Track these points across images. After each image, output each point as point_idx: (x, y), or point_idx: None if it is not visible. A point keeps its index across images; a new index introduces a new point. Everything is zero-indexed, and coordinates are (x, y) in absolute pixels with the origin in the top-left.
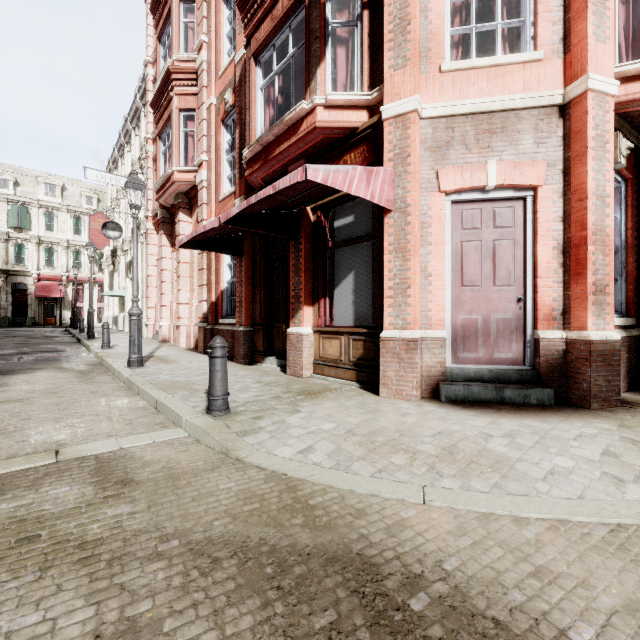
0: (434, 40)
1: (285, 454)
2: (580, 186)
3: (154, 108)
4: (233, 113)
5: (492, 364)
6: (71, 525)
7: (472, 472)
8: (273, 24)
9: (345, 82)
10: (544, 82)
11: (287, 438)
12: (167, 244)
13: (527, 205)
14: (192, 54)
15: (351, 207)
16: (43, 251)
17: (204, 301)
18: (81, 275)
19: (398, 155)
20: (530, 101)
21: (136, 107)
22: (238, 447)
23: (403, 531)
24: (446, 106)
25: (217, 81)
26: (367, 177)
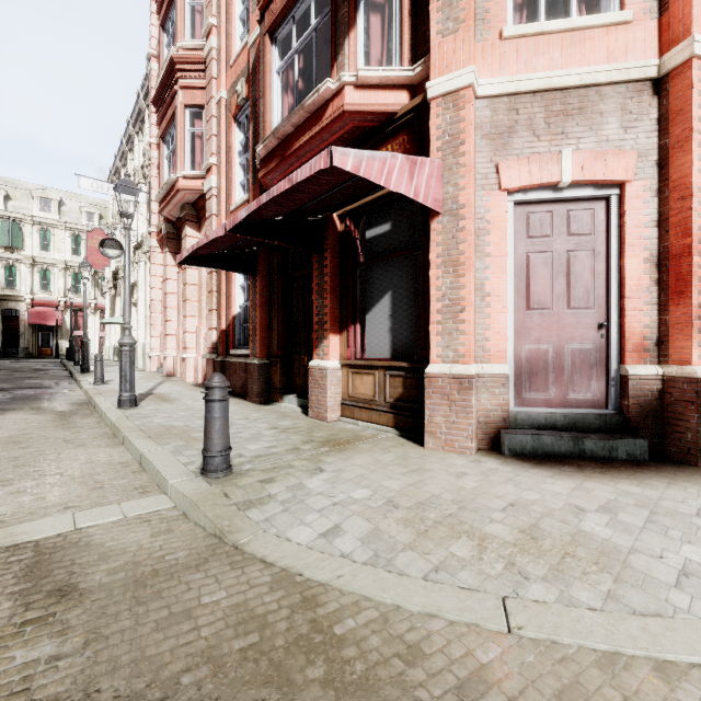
0: None
1: (302, 538)
2: (682, 180)
3: (157, 106)
4: (246, 107)
5: (566, 407)
6: None
7: (570, 572)
8: None
9: (380, 58)
10: (633, 50)
11: (305, 512)
12: (173, 263)
13: (611, 206)
14: (200, 41)
15: (387, 213)
16: (38, 273)
17: (213, 329)
18: (81, 300)
19: (448, 143)
20: (616, 74)
21: (139, 108)
22: (237, 527)
23: (486, 694)
24: (509, 81)
25: (228, 71)
26: (410, 169)
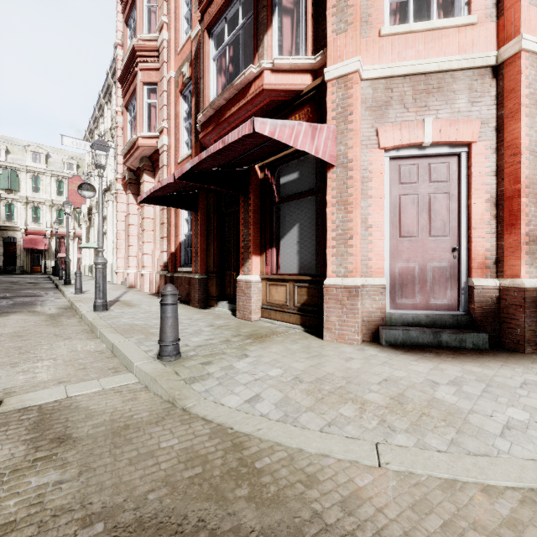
0: (374, 6)
1: (232, 403)
2: (513, 141)
3: (122, 83)
4: (190, 85)
5: (428, 310)
6: None
7: (425, 426)
8: None
9: (290, 49)
10: (478, 44)
11: (235, 385)
12: (134, 202)
13: (461, 160)
14: (154, 34)
15: (296, 165)
16: (30, 209)
17: (165, 252)
18: (63, 230)
19: (340, 114)
20: (465, 62)
21: (108, 84)
22: (185, 396)
23: (361, 506)
24: (385, 68)
25: (176, 57)
26: (312, 133)
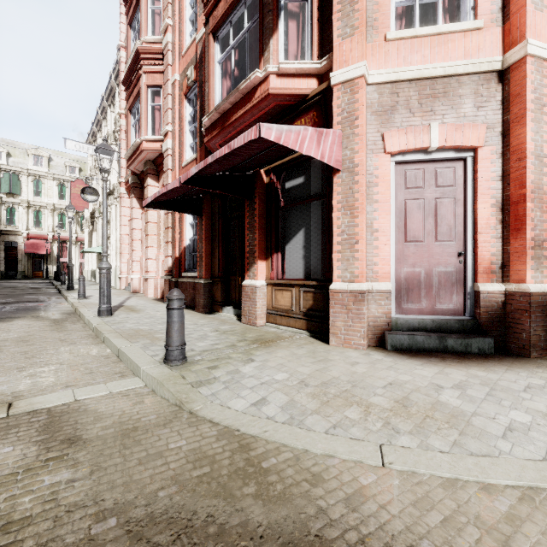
0: (380, 11)
1: (238, 406)
2: (519, 146)
3: (125, 85)
4: (195, 88)
5: (434, 314)
6: (1, 498)
7: (429, 428)
8: (230, 1)
9: (296, 53)
10: (484, 49)
11: (241, 389)
12: (137, 206)
13: (467, 165)
14: (158, 36)
15: (301, 169)
16: (32, 213)
17: (169, 256)
18: (65, 234)
19: (346, 118)
20: (471, 67)
21: (111, 87)
22: (192, 399)
23: (365, 503)
24: (391, 72)
25: (180, 60)
26: (317, 138)
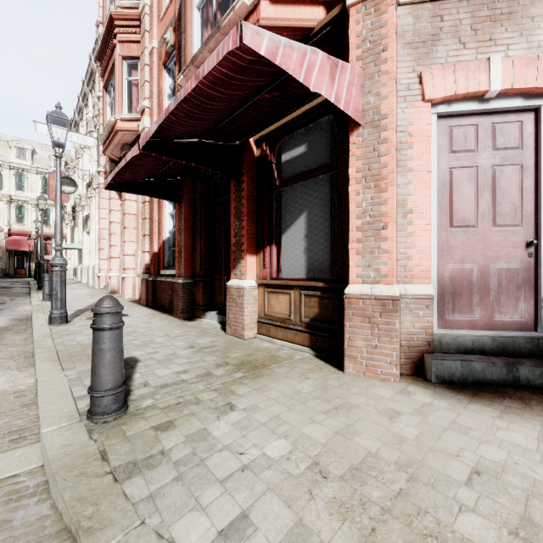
0: None
1: (192, 540)
2: None
3: (100, 60)
4: (174, 54)
5: (492, 329)
6: None
7: None
8: None
9: None
10: None
11: (204, 483)
12: (116, 197)
13: (541, 118)
14: (135, 0)
15: (302, 135)
16: (14, 209)
17: (146, 252)
18: (49, 231)
19: (369, 50)
20: None
21: (91, 69)
22: (103, 519)
23: None
24: None
25: (159, 24)
26: (331, 70)
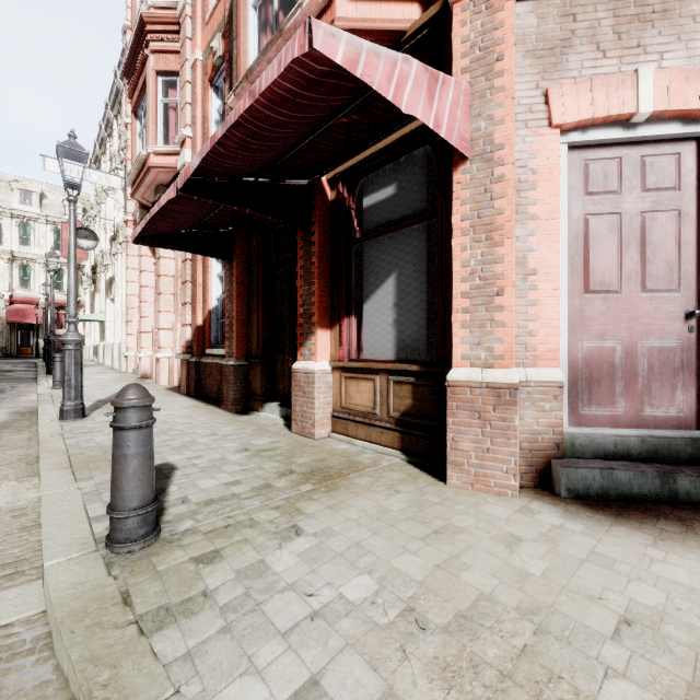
0: None
1: None
2: None
3: (128, 77)
4: (224, 68)
5: (640, 427)
6: None
7: None
8: None
9: None
10: None
11: (260, 637)
12: (148, 254)
13: None
14: None
15: (391, 172)
16: (17, 269)
17: (187, 325)
18: (63, 297)
19: (479, 60)
20: None
21: (117, 89)
22: (123, 687)
23: None
24: None
25: (204, 29)
26: (429, 85)
